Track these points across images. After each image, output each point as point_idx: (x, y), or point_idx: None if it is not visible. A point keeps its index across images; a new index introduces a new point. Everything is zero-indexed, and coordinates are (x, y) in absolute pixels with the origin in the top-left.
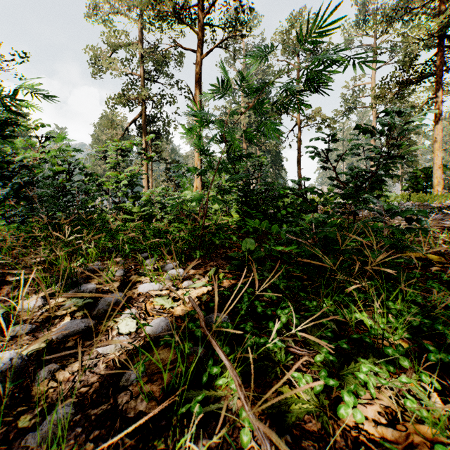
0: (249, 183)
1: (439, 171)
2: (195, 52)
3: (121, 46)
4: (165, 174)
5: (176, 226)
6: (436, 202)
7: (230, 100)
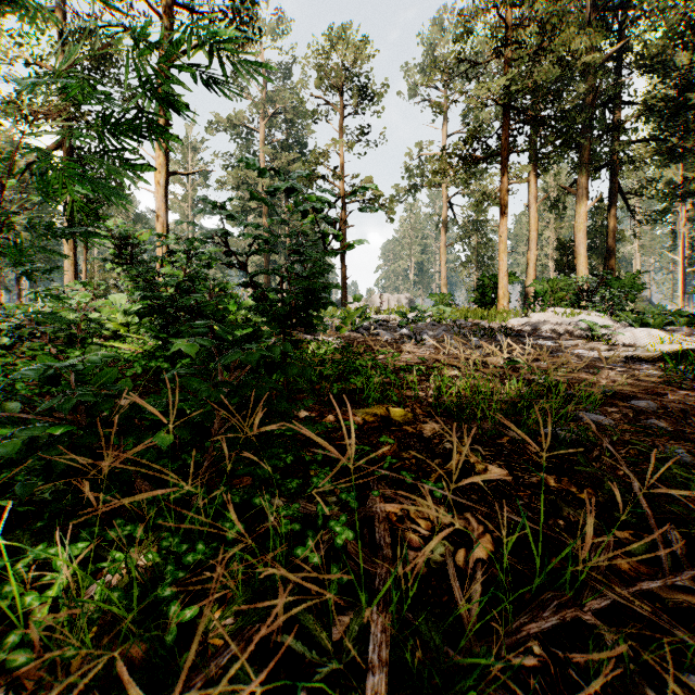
0: (156, 283)
1: (506, 280)
2: (158, 49)
3: (11, 5)
4: (114, 259)
5: (3, 361)
6: (496, 320)
7: (243, 146)
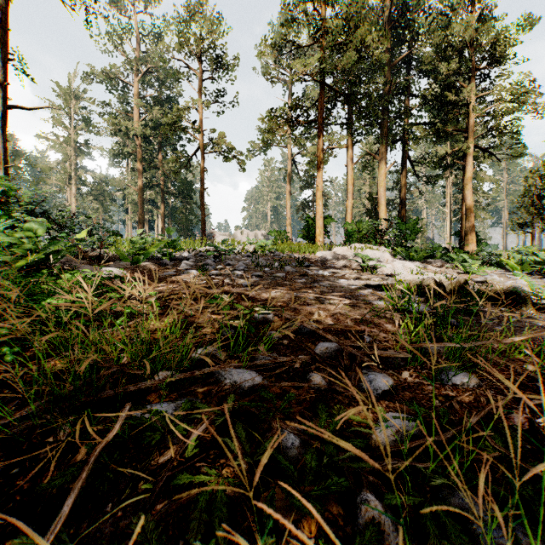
0: None
1: (321, 221)
2: None
3: None
4: None
5: None
6: (306, 253)
7: (120, 98)
